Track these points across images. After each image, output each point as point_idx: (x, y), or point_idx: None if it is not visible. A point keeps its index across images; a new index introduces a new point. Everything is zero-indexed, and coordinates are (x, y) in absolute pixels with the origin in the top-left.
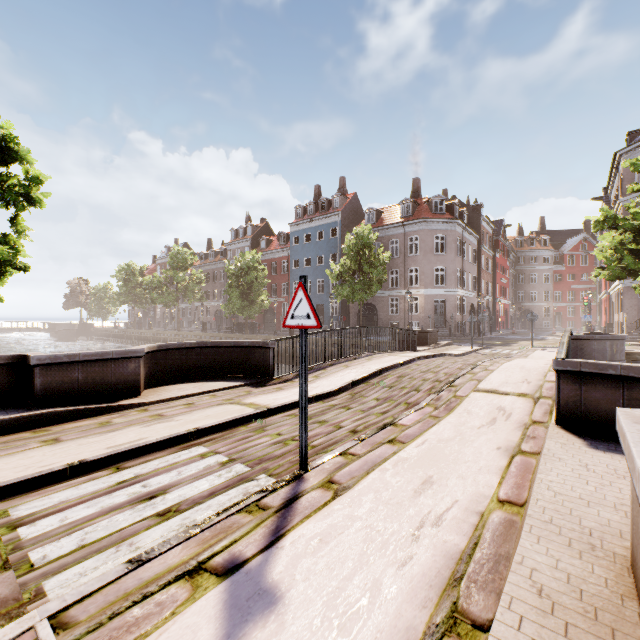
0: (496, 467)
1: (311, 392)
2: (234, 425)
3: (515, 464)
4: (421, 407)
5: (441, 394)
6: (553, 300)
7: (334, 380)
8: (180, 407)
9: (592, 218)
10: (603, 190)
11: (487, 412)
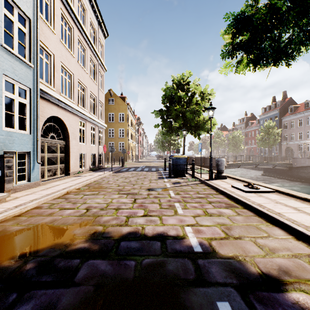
0: None
1: None
2: None
3: None
4: None
5: None
6: None
7: None
8: None
9: None
10: None
11: None
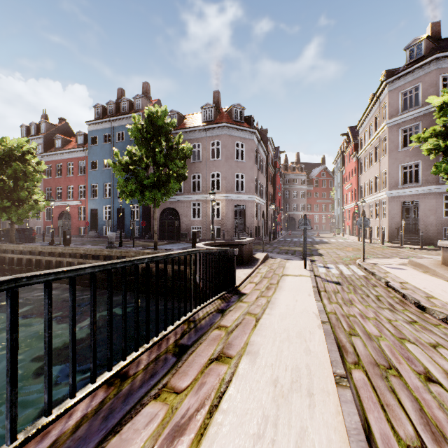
0: None
1: None
2: None
3: None
4: None
5: None
6: (306, 210)
7: None
8: None
9: (436, 100)
10: (349, 128)
11: None
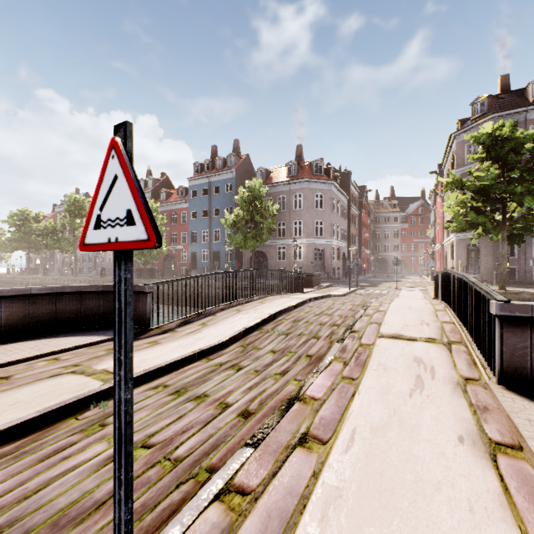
0: (492, 498)
1: (194, 346)
2: (55, 418)
3: (512, 483)
4: (328, 363)
5: (345, 343)
6: (400, 251)
7: (223, 328)
8: None
9: (443, 180)
10: (438, 166)
11: (406, 366)
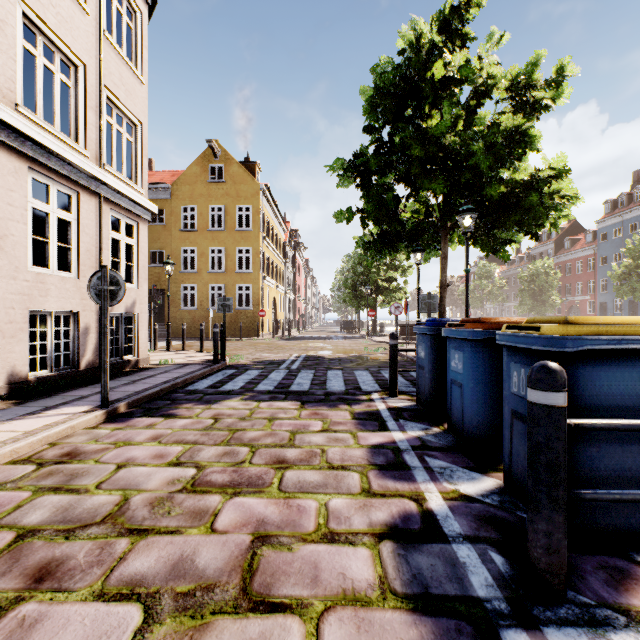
0: None
1: None
2: None
3: None
4: None
5: None
6: None
7: None
8: None
9: None
10: None
11: None
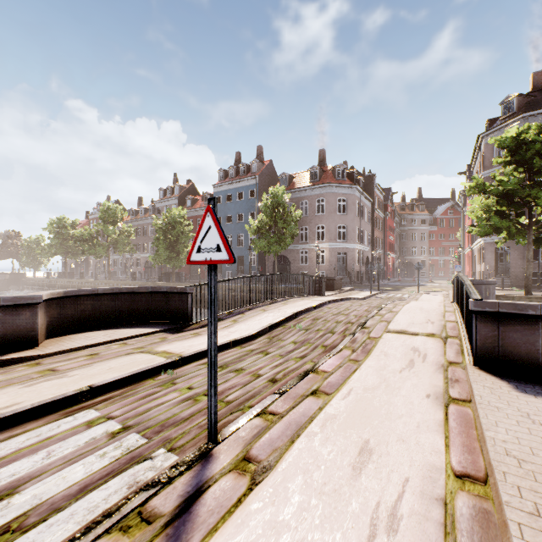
0: (434, 422)
1: (229, 337)
2: (140, 378)
3: (453, 416)
4: (339, 350)
5: (356, 336)
6: (428, 254)
7: (252, 324)
8: (81, 359)
9: (466, 184)
10: (467, 166)
11: (403, 353)
